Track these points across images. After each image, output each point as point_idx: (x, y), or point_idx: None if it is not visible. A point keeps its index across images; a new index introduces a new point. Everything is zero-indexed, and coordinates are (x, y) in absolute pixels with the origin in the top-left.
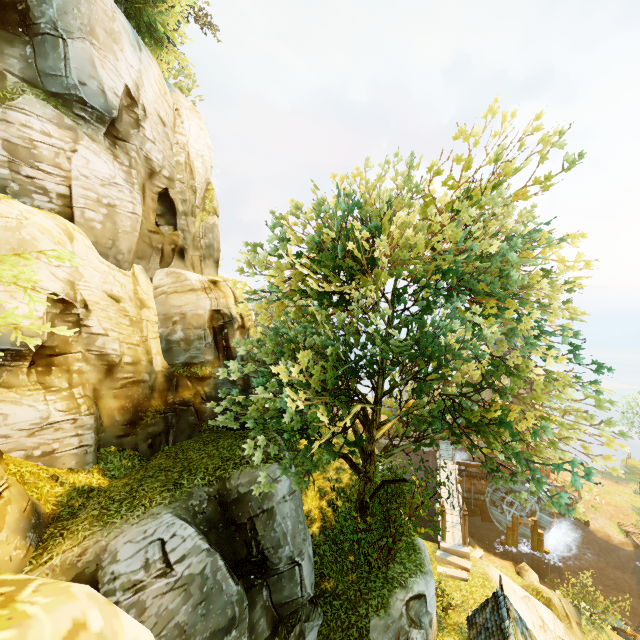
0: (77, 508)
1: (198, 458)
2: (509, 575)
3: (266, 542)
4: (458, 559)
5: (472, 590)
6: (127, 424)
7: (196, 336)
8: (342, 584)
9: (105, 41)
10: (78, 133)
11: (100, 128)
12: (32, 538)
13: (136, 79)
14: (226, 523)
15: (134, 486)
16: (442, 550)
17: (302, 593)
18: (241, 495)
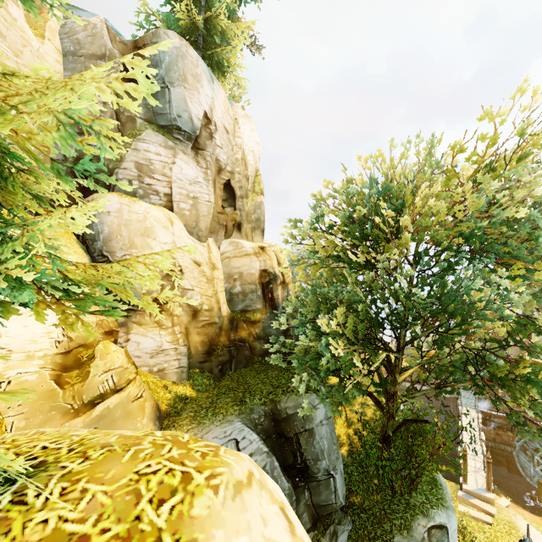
0: (180, 409)
1: (254, 383)
2: (540, 530)
3: (308, 454)
4: (481, 503)
5: (497, 535)
6: (205, 353)
7: (250, 290)
8: (368, 501)
9: (192, 83)
10: (176, 150)
11: (189, 144)
12: (158, 425)
13: (210, 104)
14: (278, 435)
15: (214, 399)
16: (464, 491)
17: (336, 500)
18: (289, 415)
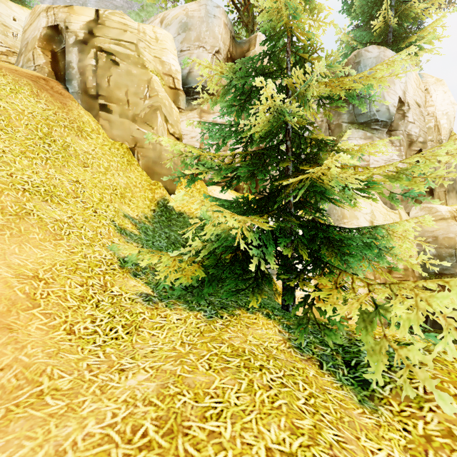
0: None
1: None
2: None
3: None
4: None
5: None
6: None
7: (447, 254)
8: None
9: (388, 79)
10: (373, 139)
11: (384, 130)
12: None
13: (403, 88)
14: None
15: None
16: None
17: None
18: None
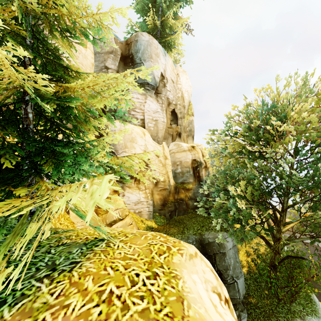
0: None
1: (189, 223)
2: None
3: (221, 266)
4: None
5: None
6: (161, 205)
7: (186, 171)
8: (261, 303)
9: (155, 58)
10: (146, 95)
11: (153, 91)
12: None
13: (164, 68)
14: (203, 253)
15: (167, 229)
16: None
17: (239, 297)
18: (210, 243)
